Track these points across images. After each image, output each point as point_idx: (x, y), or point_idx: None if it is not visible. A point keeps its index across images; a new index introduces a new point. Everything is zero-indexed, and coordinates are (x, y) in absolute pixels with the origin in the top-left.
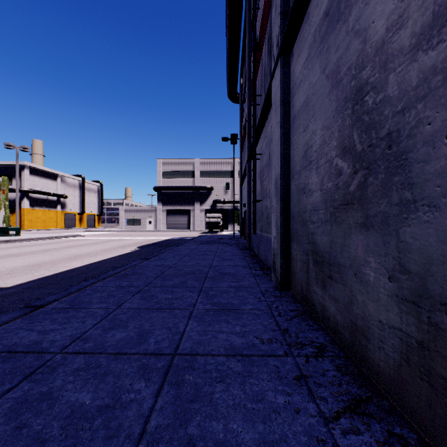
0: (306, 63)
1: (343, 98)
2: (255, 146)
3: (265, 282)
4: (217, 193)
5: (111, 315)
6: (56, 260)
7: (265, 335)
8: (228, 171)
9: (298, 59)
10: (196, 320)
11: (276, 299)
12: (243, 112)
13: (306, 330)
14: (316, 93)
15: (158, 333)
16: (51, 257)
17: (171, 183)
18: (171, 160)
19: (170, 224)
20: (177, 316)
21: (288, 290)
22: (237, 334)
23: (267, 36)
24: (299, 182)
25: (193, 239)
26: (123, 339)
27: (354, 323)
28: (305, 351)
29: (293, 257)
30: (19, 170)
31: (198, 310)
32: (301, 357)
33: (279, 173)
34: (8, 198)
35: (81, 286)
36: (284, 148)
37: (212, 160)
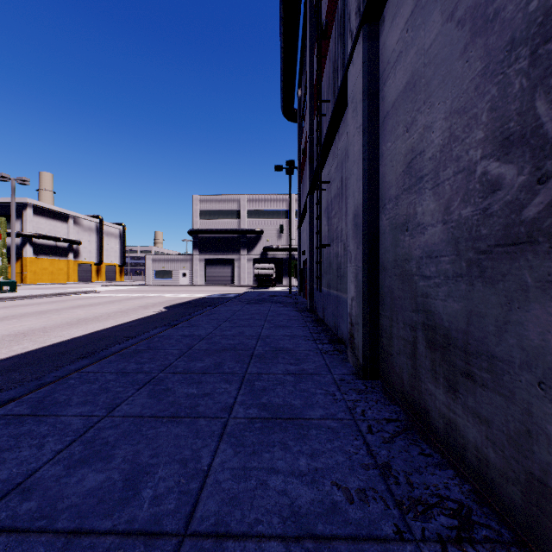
0: (410, 21)
1: (503, 45)
2: (320, 170)
3: (338, 364)
4: (268, 238)
5: (92, 430)
6: (51, 326)
7: (352, 480)
8: (282, 210)
9: (394, 21)
10: (232, 442)
11: (360, 398)
12: (302, 132)
13: (424, 467)
14: (432, 61)
15: (161, 474)
16: (46, 322)
17: (210, 225)
18: (210, 197)
19: (210, 277)
20: (201, 433)
21: (375, 380)
22: (303, 476)
23: (337, 16)
24: (397, 214)
25: (237, 296)
26: (95, 491)
27: (538, 480)
28: (435, 525)
29: (384, 330)
30: (20, 209)
31: (237, 419)
32: (431, 545)
33: (362, 202)
34: (5, 244)
35: (64, 371)
36: (369, 163)
37: (262, 197)
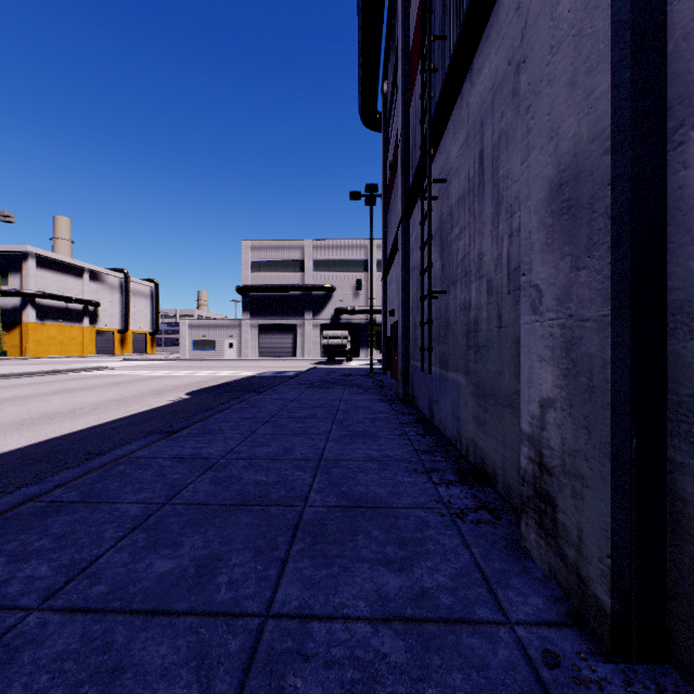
0: None
1: None
2: (429, 160)
3: (507, 567)
4: (342, 297)
5: None
6: None
7: None
8: (359, 260)
9: None
10: None
11: None
12: (388, 143)
13: None
14: None
15: None
16: None
17: (265, 280)
18: (265, 243)
19: (264, 348)
20: None
21: (653, 662)
22: None
23: None
24: None
25: (296, 376)
26: None
27: None
28: None
29: None
30: (19, 260)
31: None
32: None
33: (607, 124)
34: None
35: None
36: (637, 1)
37: (333, 243)
